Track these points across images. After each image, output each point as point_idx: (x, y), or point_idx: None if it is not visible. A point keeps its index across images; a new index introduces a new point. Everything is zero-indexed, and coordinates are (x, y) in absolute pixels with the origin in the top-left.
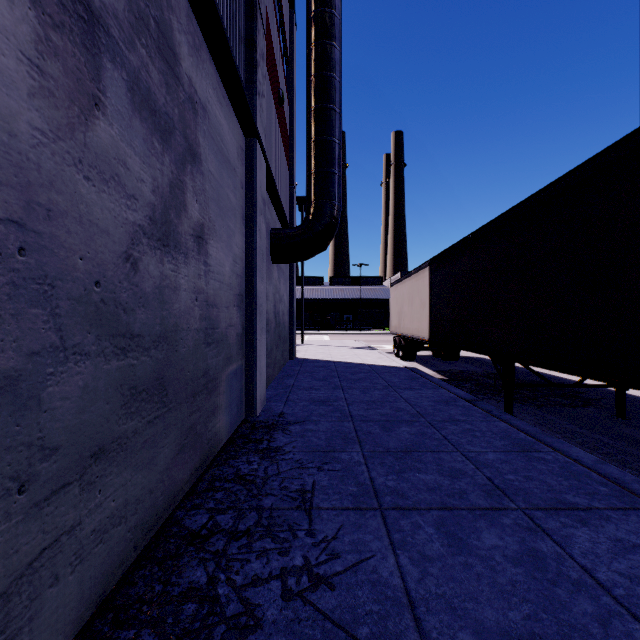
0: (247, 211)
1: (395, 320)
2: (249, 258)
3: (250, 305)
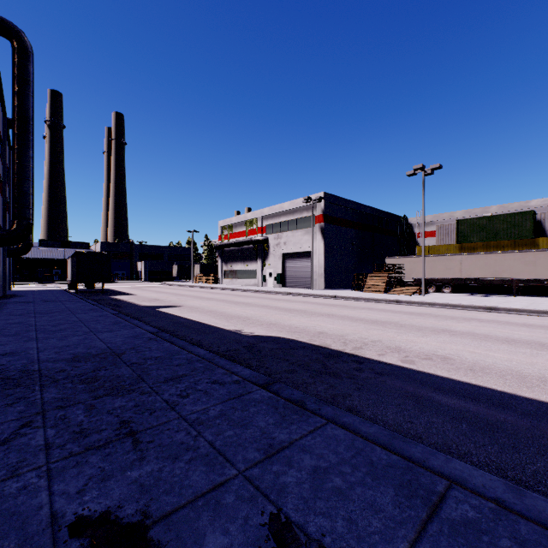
0: (4, 252)
1: (68, 274)
2: (5, 262)
3: (5, 271)
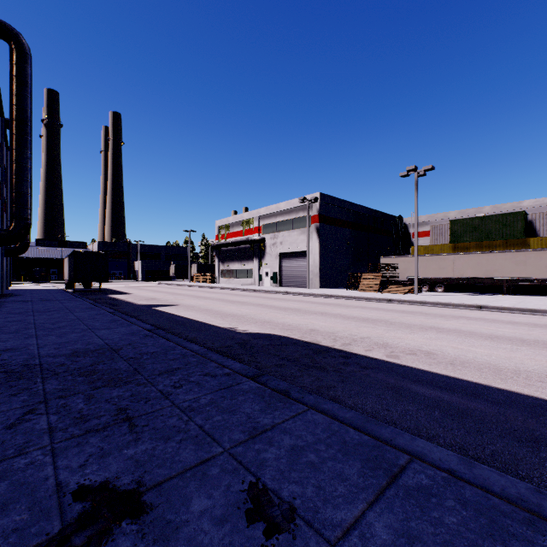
0: (1, 251)
1: (65, 274)
2: (2, 261)
3: (2, 271)
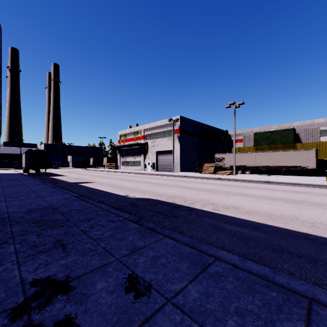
0: None
1: (23, 163)
2: None
3: None
